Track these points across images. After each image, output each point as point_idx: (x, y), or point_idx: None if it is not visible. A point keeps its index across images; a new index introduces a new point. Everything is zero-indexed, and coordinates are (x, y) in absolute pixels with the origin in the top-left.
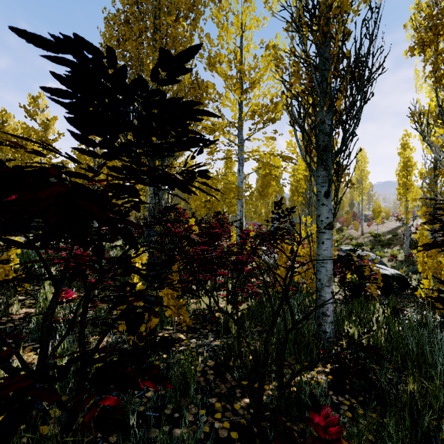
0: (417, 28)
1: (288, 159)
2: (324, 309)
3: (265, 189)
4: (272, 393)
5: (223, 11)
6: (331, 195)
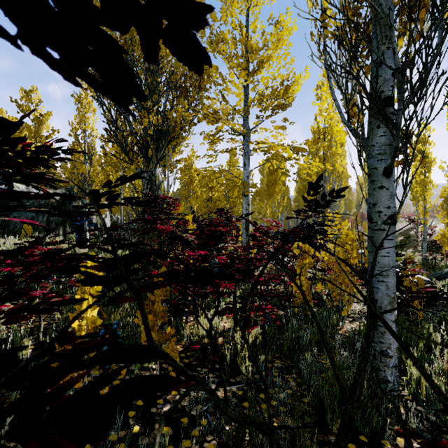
0: None
1: (301, 151)
2: (383, 345)
3: (271, 187)
4: None
5: None
6: (393, 173)
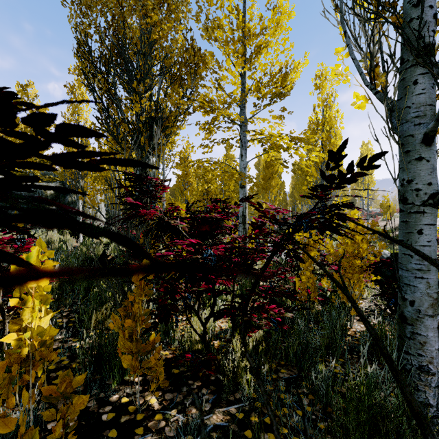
0: None
1: (300, 141)
2: (423, 359)
3: (267, 181)
4: None
5: None
6: (435, 140)
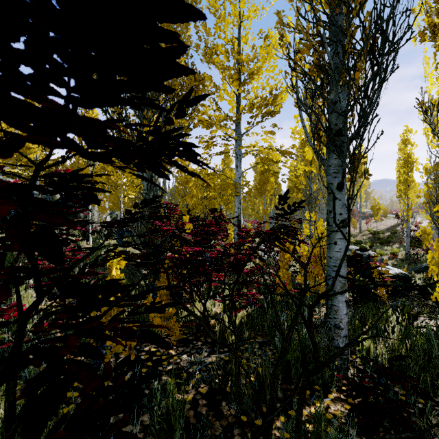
0: (427, 11)
1: (288, 154)
2: (337, 320)
3: (263, 185)
4: (280, 438)
5: (220, 0)
6: (344, 187)
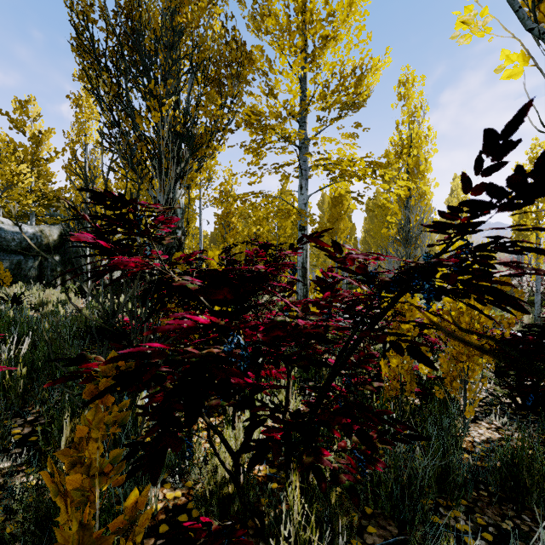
0: None
1: (380, 167)
2: None
3: (334, 223)
4: None
5: None
6: None
